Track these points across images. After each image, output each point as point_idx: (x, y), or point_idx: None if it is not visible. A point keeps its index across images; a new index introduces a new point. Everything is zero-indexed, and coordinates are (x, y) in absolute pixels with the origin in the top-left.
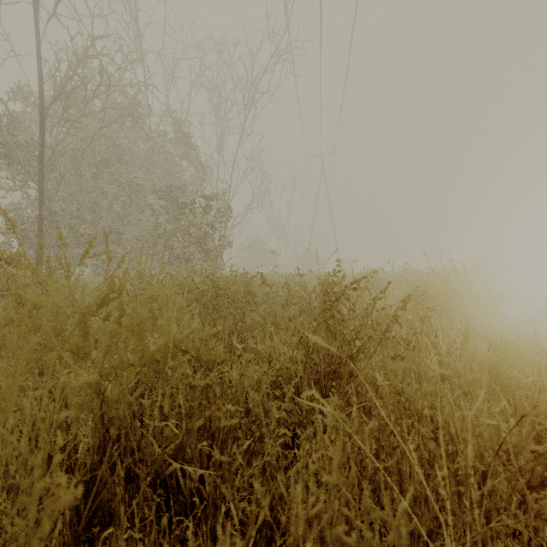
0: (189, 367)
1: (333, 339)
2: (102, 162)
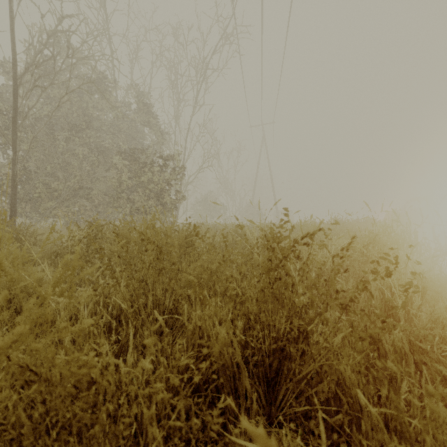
0: (37, 391)
1: (280, 307)
2: (74, 128)
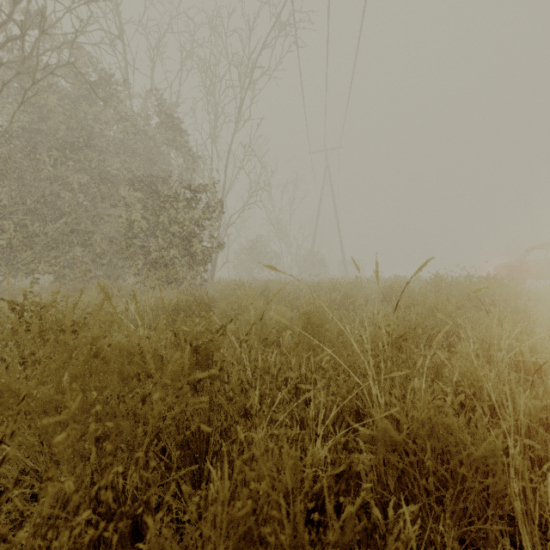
0: None
1: None
2: (68, 147)
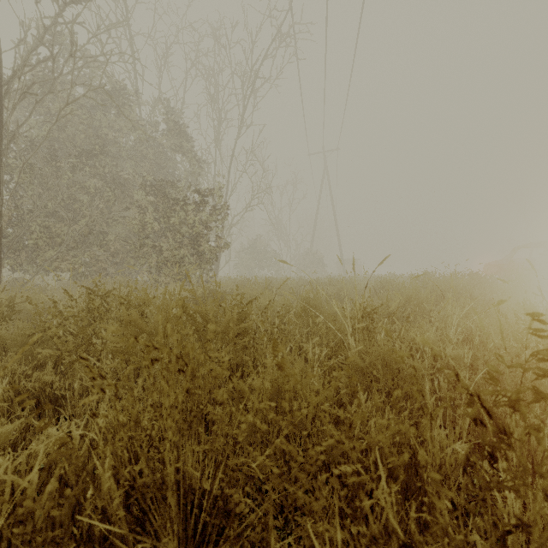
0: None
1: None
2: (84, 154)
